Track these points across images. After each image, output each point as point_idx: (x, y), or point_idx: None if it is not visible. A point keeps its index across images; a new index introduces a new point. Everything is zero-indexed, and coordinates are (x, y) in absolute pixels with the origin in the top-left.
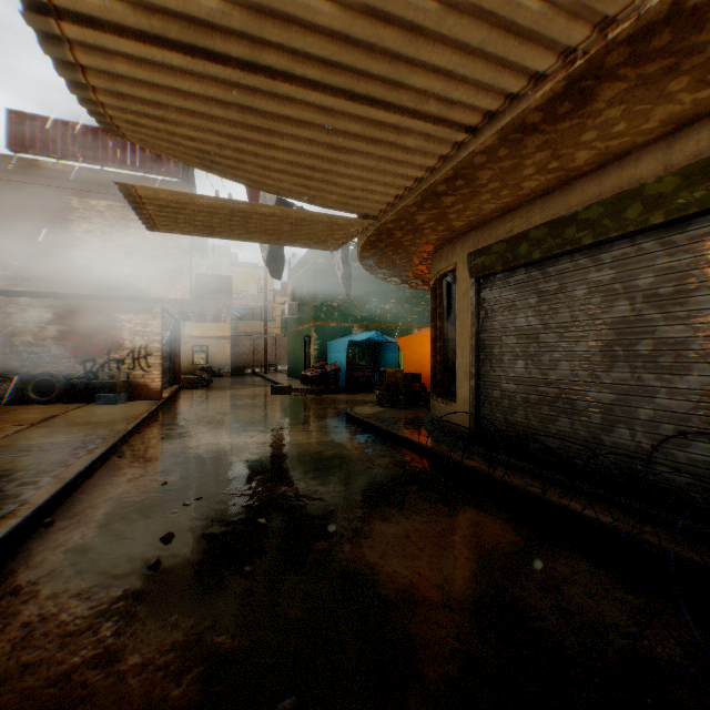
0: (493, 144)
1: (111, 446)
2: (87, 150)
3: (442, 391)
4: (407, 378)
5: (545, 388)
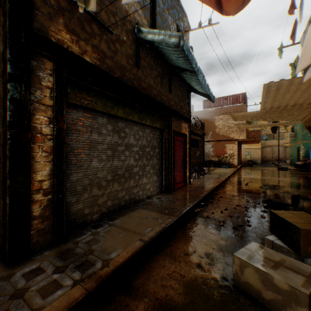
0: None
1: (231, 174)
2: (218, 104)
3: None
4: None
5: None
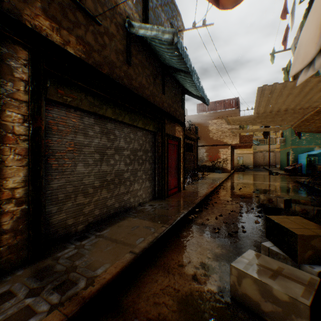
0: (309, 116)
1: (225, 179)
2: (212, 108)
3: None
4: None
5: None
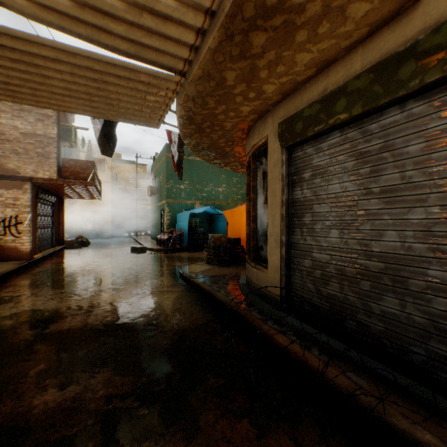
0: None
1: None
2: None
3: (255, 255)
4: (230, 242)
5: (365, 261)
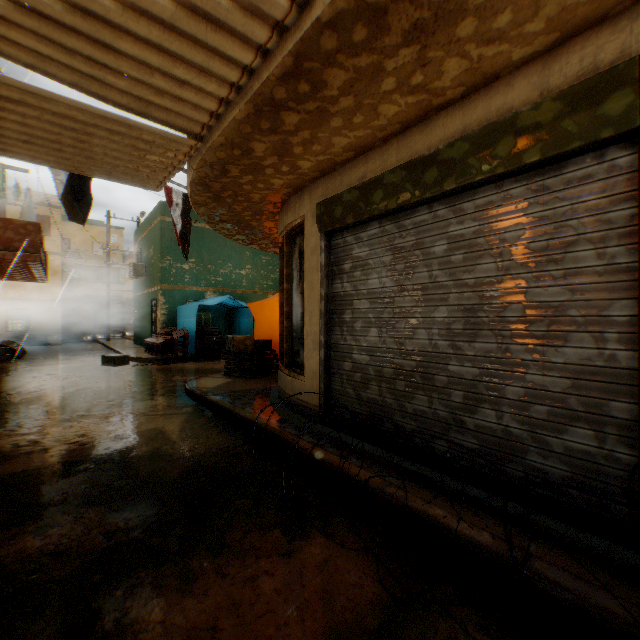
0: (347, 11)
1: None
2: None
3: (290, 361)
4: (258, 345)
5: (401, 360)
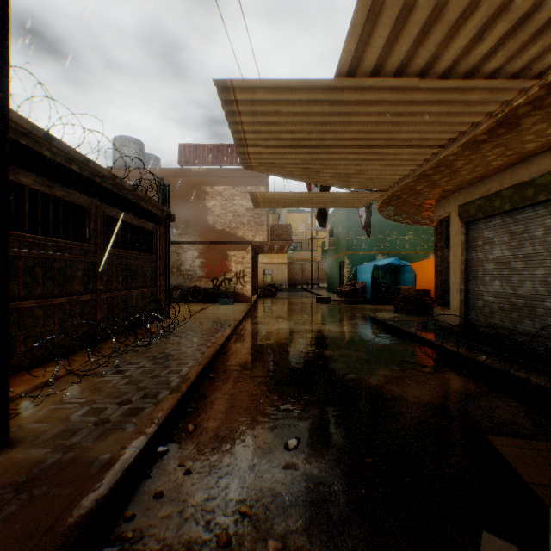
0: (458, 150)
1: (237, 324)
2: (213, 158)
3: (441, 302)
4: (418, 293)
5: (513, 300)
